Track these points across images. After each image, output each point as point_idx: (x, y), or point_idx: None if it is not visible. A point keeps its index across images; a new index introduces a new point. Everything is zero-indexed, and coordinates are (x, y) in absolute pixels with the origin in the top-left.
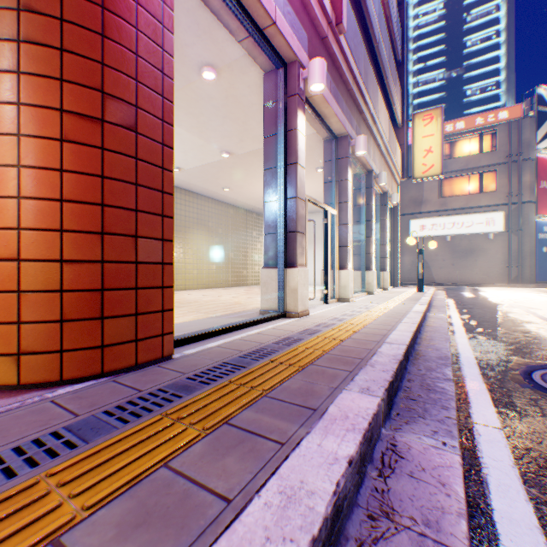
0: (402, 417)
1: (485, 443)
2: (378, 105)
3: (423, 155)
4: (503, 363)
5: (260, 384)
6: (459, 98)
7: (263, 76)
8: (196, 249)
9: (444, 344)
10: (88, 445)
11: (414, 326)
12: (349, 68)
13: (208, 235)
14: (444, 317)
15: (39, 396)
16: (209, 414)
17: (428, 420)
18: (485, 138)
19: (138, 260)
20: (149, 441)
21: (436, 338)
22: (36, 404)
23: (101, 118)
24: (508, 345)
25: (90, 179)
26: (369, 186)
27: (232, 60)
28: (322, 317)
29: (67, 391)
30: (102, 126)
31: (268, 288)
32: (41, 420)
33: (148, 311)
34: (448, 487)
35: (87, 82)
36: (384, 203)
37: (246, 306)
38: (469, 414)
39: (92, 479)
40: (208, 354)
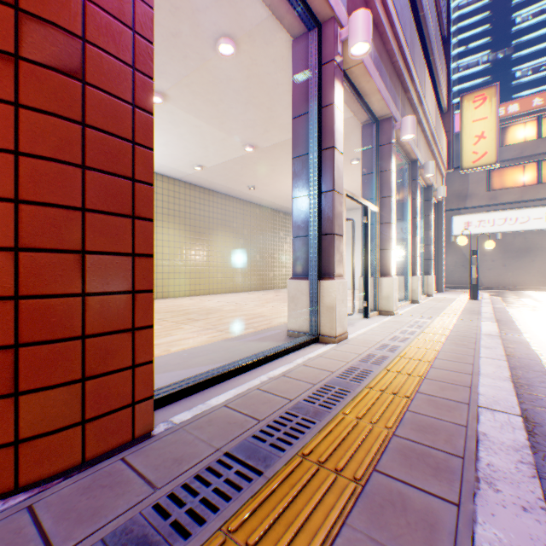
0: None
1: None
2: (424, 83)
3: (473, 141)
4: None
5: None
6: (506, 81)
7: (291, 45)
8: (220, 251)
9: None
10: None
11: (505, 365)
12: (395, 35)
13: (232, 237)
14: (523, 340)
15: None
16: None
17: None
18: (544, 121)
19: (87, 290)
20: None
21: (535, 381)
22: None
23: (13, 52)
24: None
25: None
26: (413, 178)
27: (253, 26)
28: (366, 343)
29: None
30: (16, 66)
31: (297, 304)
32: None
33: (105, 371)
34: None
35: None
36: (428, 198)
37: (271, 320)
38: None
39: None
40: (206, 426)
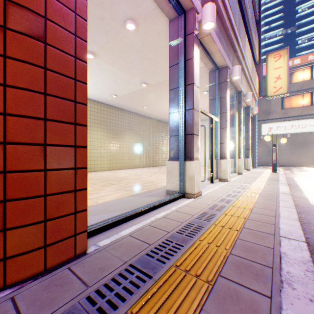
0: None
1: None
2: (245, 47)
3: (274, 81)
4: None
5: None
6: (292, 46)
7: (168, 24)
8: (127, 144)
9: None
10: None
11: (294, 211)
12: (229, 18)
13: (134, 136)
14: (304, 196)
15: None
16: None
17: None
18: None
19: (47, 167)
20: None
21: (312, 221)
22: None
23: (2, 24)
24: None
25: None
26: (239, 102)
27: (146, 13)
28: (212, 198)
29: None
30: (4, 33)
31: (172, 175)
32: None
33: (58, 215)
34: None
35: None
36: (247, 113)
37: (156, 184)
38: None
39: None
40: (118, 248)
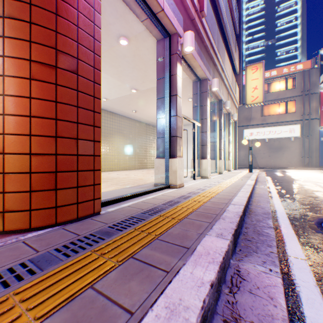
0: (242, 252)
1: (296, 269)
2: (225, 61)
3: (252, 90)
4: (304, 217)
5: (153, 231)
6: (273, 57)
7: (156, 43)
8: (116, 147)
9: (266, 204)
10: (43, 272)
11: (248, 193)
12: (208, 38)
13: (123, 138)
14: (265, 188)
15: (16, 238)
16: (121, 251)
17: (259, 254)
18: (288, 81)
19: (79, 153)
20: (82, 269)
21: (261, 200)
22: (13, 244)
23: (55, 65)
24: (306, 205)
25: (48, 103)
26: (220, 109)
27: (138, 33)
28: (192, 188)
29: (33, 235)
30: (56, 70)
31: (159, 170)
32: (15, 254)
33: (85, 185)
34: (275, 300)
35: (46, 43)
36: (228, 119)
37: (146, 181)
38: (285, 250)
39: (43, 297)
40: (122, 211)
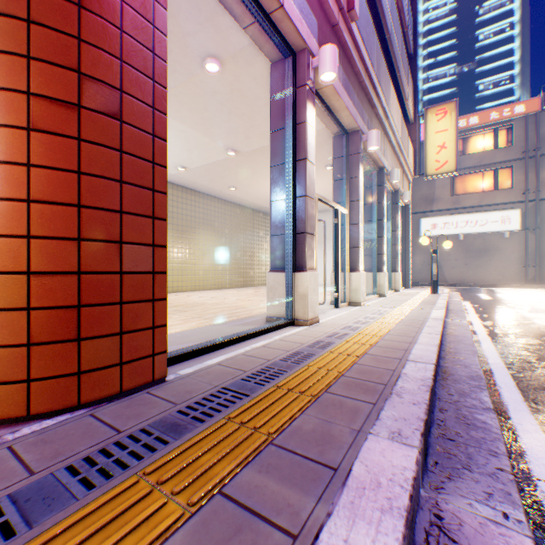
0: (442, 468)
1: None
2: (390, 99)
3: (436, 151)
4: None
5: (265, 423)
6: (471, 93)
7: (270, 67)
8: (202, 249)
9: (472, 358)
10: (30, 533)
11: (438, 337)
12: (361, 59)
13: (214, 235)
14: (464, 324)
15: None
16: (199, 476)
17: (476, 473)
18: (500, 134)
19: (123, 269)
20: (112, 527)
21: (461, 350)
22: None
23: (77, 103)
24: None
25: (63, 175)
26: (381, 184)
27: (237, 50)
28: (333, 325)
29: (32, 430)
30: (79, 113)
31: (275, 293)
32: None
33: (135, 329)
34: None
35: (60, 60)
36: (395, 202)
37: (252, 310)
38: (526, 465)
39: None
40: (206, 375)
